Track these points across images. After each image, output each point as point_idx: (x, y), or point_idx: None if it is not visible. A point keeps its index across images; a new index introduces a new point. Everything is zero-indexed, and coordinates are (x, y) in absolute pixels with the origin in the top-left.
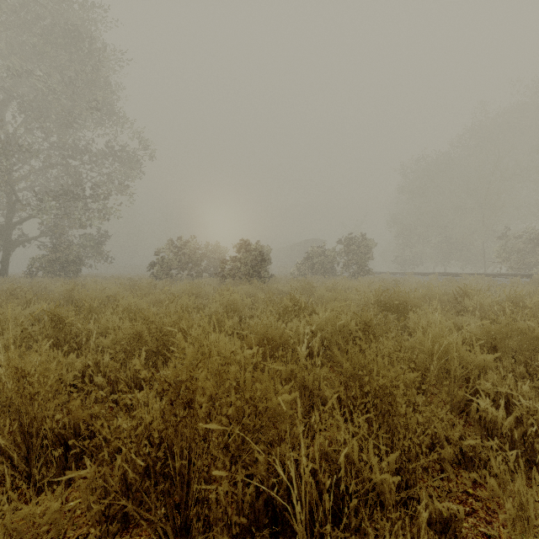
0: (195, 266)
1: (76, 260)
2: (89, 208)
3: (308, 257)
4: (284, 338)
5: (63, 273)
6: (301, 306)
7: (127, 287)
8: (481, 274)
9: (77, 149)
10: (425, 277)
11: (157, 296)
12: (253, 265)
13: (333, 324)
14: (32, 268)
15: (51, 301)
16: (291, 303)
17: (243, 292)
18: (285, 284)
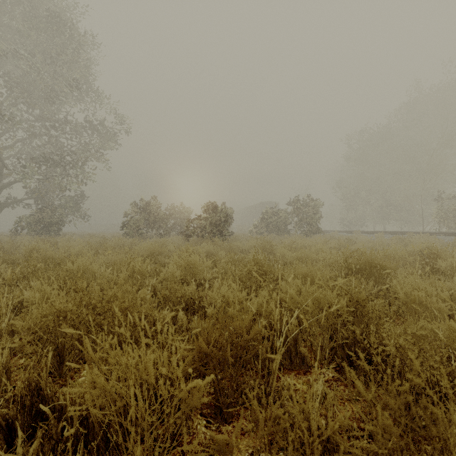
0: (163, 225)
1: (56, 220)
2: (68, 173)
3: (265, 217)
4: (254, 333)
5: (46, 231)
6: (266, 271)
7: (94, 246)
8: (423, 232)
9: (57, 120)
10: (371, 235)
11: (116, 256)
12: (215, 224)
13: (313, 301)
14: (17, 227)
15: (14, 260)
16: (256, 267)
17: (203, 253)
18: (244, 242)
